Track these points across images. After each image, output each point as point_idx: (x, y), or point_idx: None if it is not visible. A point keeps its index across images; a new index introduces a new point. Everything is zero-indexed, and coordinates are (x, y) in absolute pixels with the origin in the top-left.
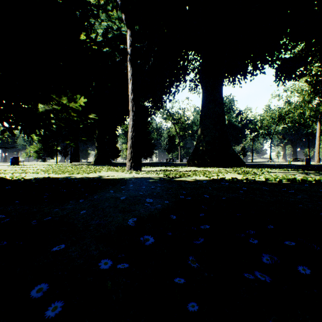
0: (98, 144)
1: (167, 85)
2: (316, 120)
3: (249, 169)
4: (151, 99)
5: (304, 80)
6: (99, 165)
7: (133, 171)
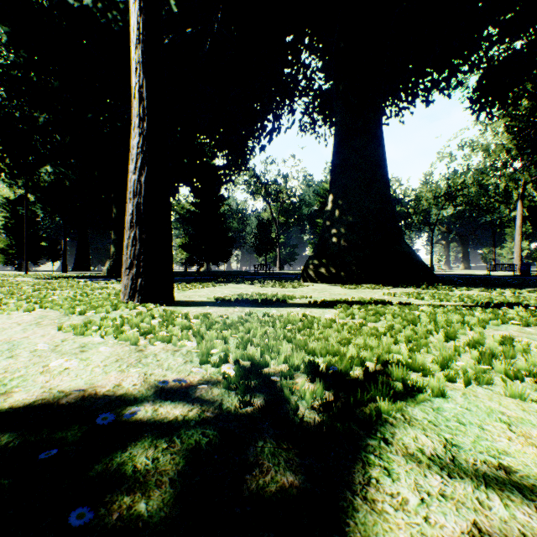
0: (117, 235)
1: (257, 111)
2: (507, 200)
3: (469, 290)
4: (226, 149)
5: (499, 125)
6: (103, 279)
7: (137, 306)
